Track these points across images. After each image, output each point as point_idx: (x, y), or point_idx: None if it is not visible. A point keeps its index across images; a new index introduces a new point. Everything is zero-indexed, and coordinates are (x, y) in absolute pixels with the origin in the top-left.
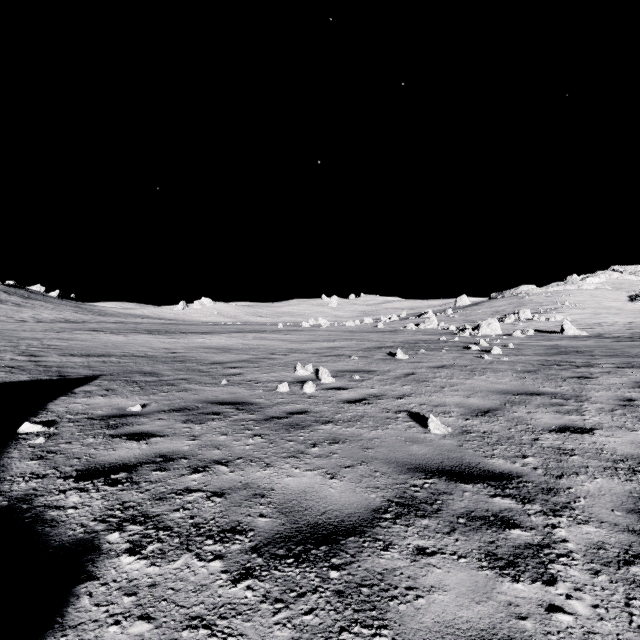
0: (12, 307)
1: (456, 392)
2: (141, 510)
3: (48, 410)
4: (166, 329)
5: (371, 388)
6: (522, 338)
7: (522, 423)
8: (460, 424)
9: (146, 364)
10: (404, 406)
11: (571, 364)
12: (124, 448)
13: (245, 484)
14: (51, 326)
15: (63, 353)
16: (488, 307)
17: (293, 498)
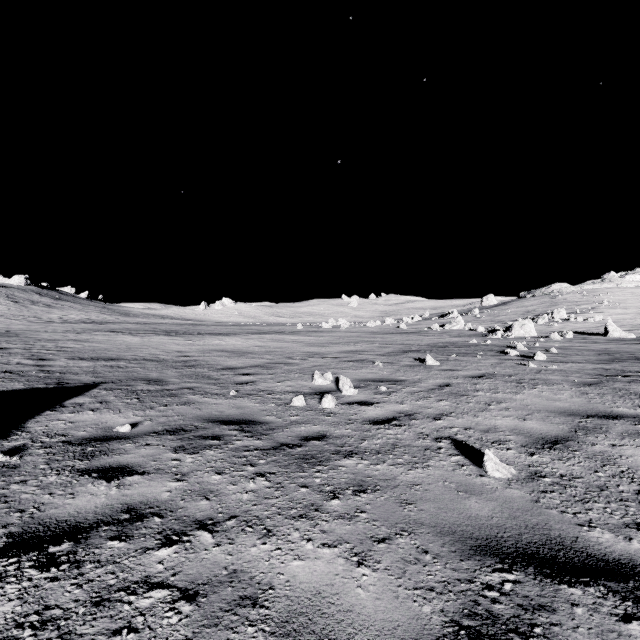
0: (42, 308)
1: (507, 411)
2: (64, 629)
3: (24, 430)
4: (184, 330)
5: (401, 403)
6: (562, 341)
7: (610, 463)
8: (524, 461)
9: (154, 369)
10: (445, 430)
11: (638, 375)
12: (87, 493)
13: (232, 573)
14: (74, 327)
15: (73, 356)
16: (517, 307)
17: (301, 609)
